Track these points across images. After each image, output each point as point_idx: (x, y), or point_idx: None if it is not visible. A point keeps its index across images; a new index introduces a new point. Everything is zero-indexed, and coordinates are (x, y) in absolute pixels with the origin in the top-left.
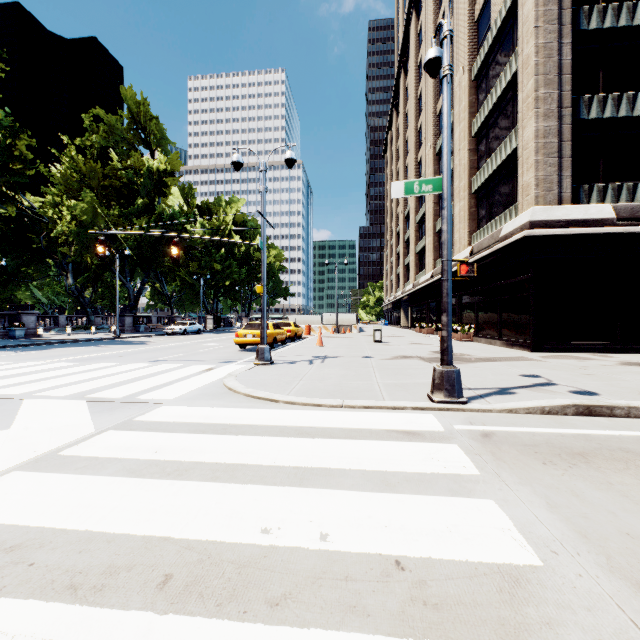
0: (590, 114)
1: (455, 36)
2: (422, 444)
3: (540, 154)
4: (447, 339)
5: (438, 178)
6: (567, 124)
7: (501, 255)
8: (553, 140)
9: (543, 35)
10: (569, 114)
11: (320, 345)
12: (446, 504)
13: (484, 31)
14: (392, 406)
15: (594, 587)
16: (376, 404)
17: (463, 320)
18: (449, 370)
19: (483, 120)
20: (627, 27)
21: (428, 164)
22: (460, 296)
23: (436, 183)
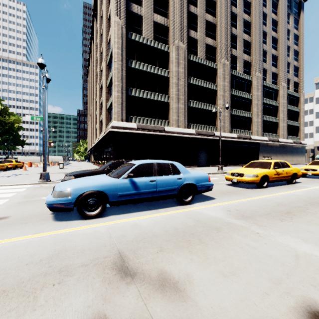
0: (132, 94)
1: (103, 44)
2: (16, 189)
3: (116, 104)
4: (44, 164)
5: (42, 117)
6: (124, 96)
7: (109, 135)
8: (120, 100)
9: (117, 64)
10: (125, 93)
11: (25, 170)
12: (3, 194)
13: (110, 49)
14: (22, 184)
15: (16, 197)
16: (16, 184)
17: (104, 159)
18: (44, 172)
19: (109, 83)
20: (142, 70)
21: (98, 91)
22: (104, 149)
23: (41, 118)
